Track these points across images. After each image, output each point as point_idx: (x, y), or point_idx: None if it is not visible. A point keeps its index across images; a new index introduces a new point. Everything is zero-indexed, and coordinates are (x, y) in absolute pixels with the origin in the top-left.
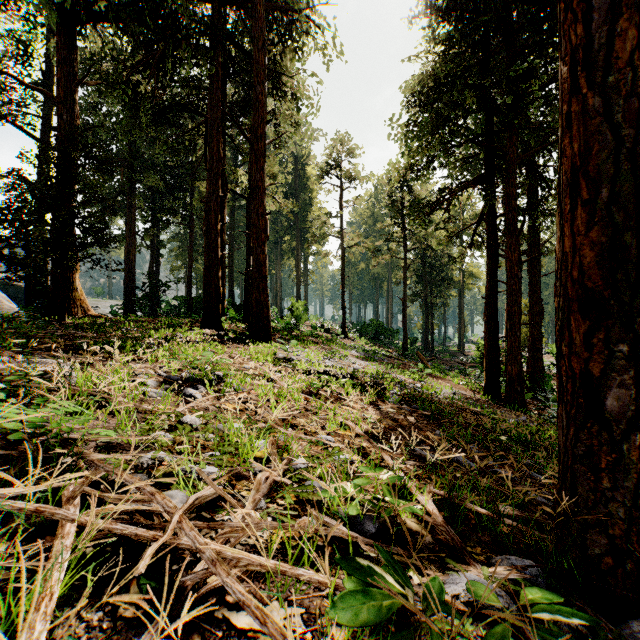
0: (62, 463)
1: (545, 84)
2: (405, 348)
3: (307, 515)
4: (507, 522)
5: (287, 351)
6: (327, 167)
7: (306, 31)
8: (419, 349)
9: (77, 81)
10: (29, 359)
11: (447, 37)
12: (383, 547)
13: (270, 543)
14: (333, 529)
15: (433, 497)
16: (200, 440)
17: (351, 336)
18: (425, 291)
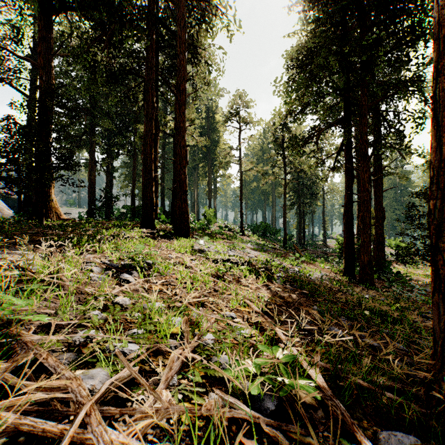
0: (4, 342)
1: (388, 51)
2: (285, 242)
3: (214, 390)
4: (387, 395)
5: (201, 244)
6: (230, 114)
7: (215, 16)
8: (295, 243)
9: (53, 53)
10: (4, 251)
11: (317, 18)
12: (282, 426)
13: (177, 433)
14: (239, 436)
15: (322, 372)
16: (128, 318)
17: (247, 234)
18: (299, 202)
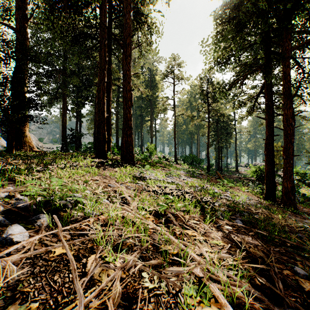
0: None
1: (309, 1)
2: (208, 169)
3: None
4: None
5: (142, 172)
6: (166, 73)
7: None
8: (214, 169)
9: (27, 19)
10: None
11: None
12: None
13: None
14: None
15: None
16: None
17: (179, 163)
18: (218, 139)
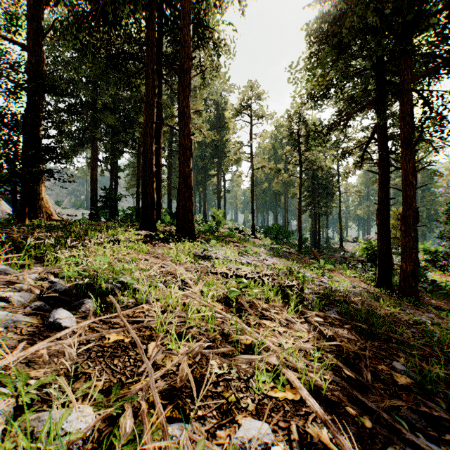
0: None
1: (436, 12)
2: (300, 245)
3: None
4: None
5: (207, 250)
6: (240, 108)
7: None
8: (309, 246)
9: (43, 34)
10: None
11: None
12: None
13: None
14: None
15: None
16: None
17: (258, 236)
18: (314, 202)
